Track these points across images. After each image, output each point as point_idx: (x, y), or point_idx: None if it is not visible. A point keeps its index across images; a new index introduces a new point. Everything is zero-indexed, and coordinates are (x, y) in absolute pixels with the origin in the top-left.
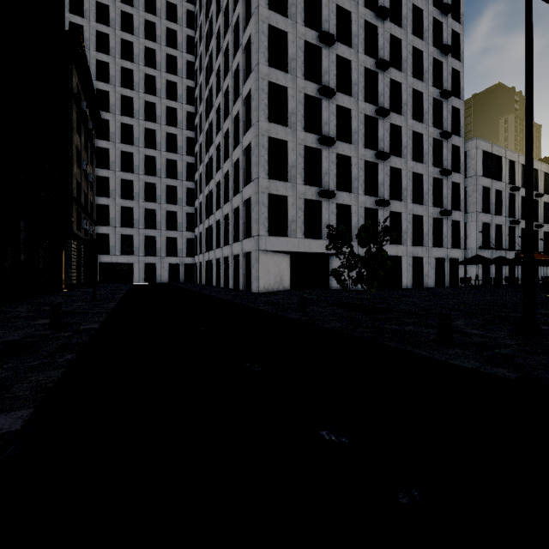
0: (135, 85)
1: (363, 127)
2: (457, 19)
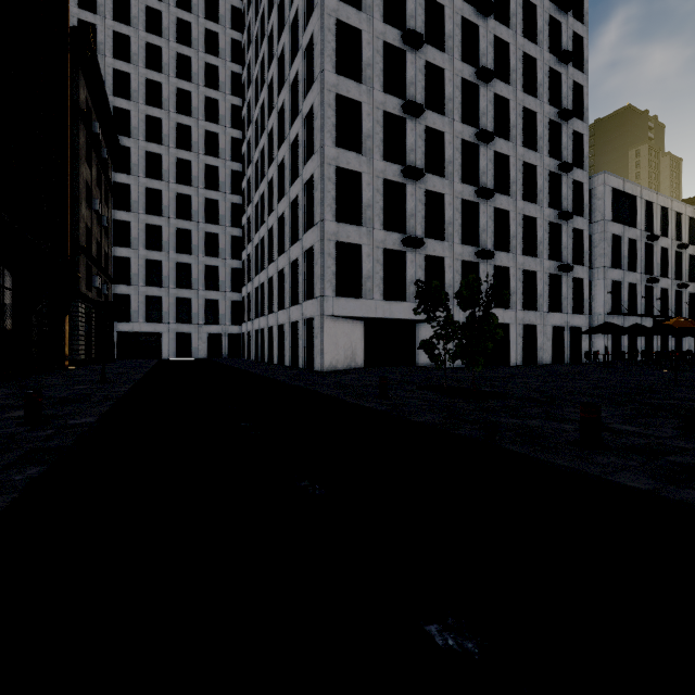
0: (164, 102)
1: (459, 156)
2: (580, 18)
